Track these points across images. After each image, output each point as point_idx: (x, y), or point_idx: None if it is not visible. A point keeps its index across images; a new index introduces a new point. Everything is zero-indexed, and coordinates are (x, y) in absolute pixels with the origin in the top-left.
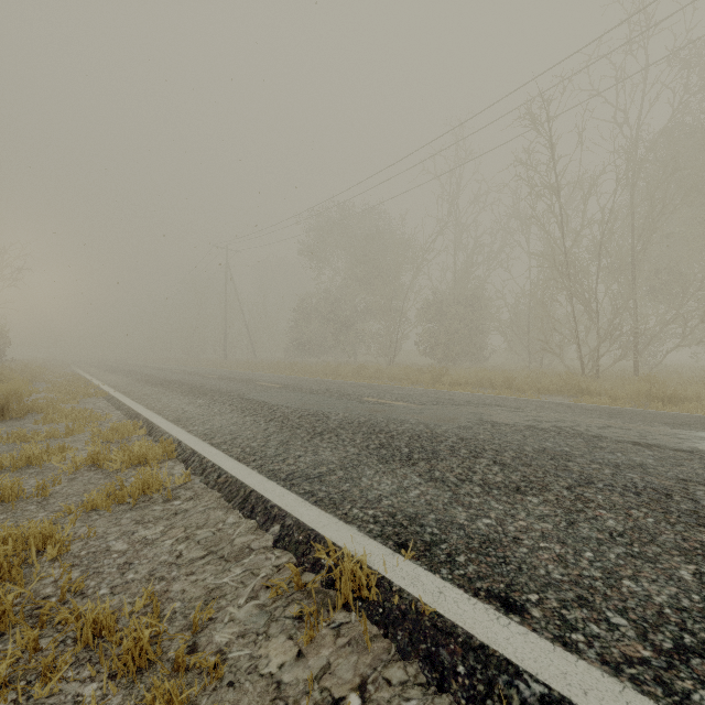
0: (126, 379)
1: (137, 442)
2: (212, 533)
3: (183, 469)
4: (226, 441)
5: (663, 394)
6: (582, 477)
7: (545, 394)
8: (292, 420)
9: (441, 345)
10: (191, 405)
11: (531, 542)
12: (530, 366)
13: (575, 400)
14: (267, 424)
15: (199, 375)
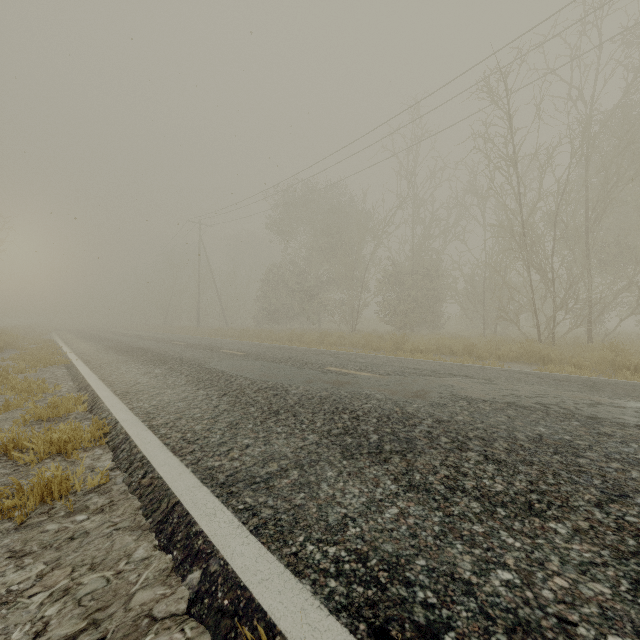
0: (95, 346)
1: (61, 425)
2: (103, 582)
3: (109, 461)
4: (168, 422)
5: (629, 363)
6: (607, 485)
7: (506, 362)
8: (248, 394)
9: (400, 313)
10: (146, 376)
11: (591, 632)
12: (485, 333)
13: (540, 368)
14: (219, 400)
15: (168, 342)
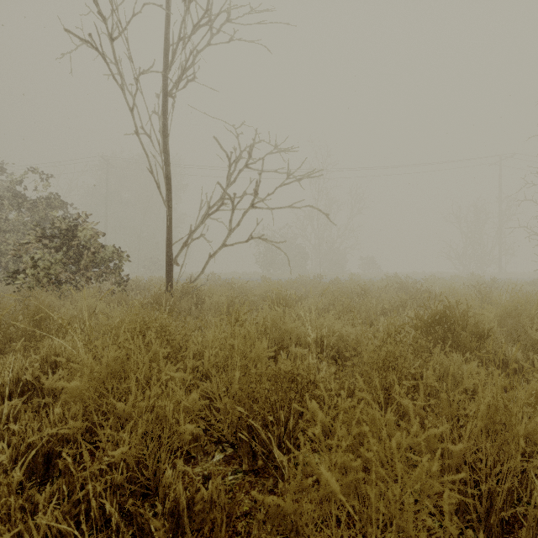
0: None
1: None
2: None
3: None
4: None
5: None
6: None
7: None
8: None
9: None
10: None
11: None
12: None
13: None
14: None
15: None
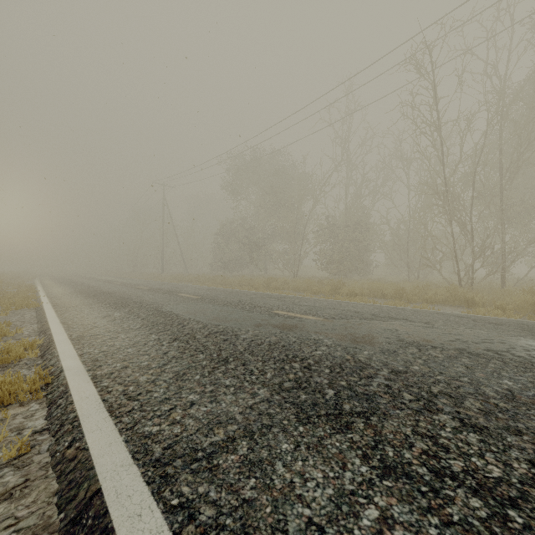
0: (68, 290)
1: None
2: None
3: (41, 419)
4: (113, 371)
5: None
6: None
7: (433, 304)
8: (198, 339)
9: (335, 261)
10: (104, 319)
11: None
12: (409, 278)
13: (467, 311)
14: (169, 345)
15: (133, 286)
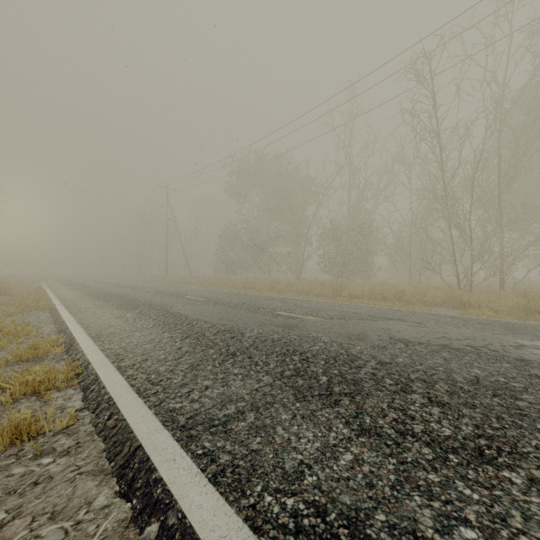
0: (77, 293)
1: (36, 367)
2: (61, 535)
3: (79, 401)
4: (135, 363)
5: (539, 308)
6: None
7: (431, 306)
8: (207, 337)
9: (338, 264)
10: (118, 319)
11: None
12: (411, 281)
13: (462, 312)
14: (182, 342)
15: (140, 289)
